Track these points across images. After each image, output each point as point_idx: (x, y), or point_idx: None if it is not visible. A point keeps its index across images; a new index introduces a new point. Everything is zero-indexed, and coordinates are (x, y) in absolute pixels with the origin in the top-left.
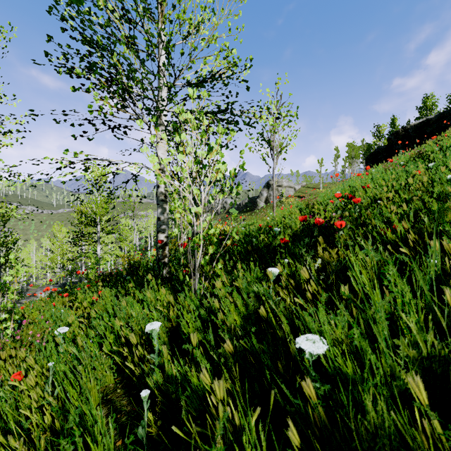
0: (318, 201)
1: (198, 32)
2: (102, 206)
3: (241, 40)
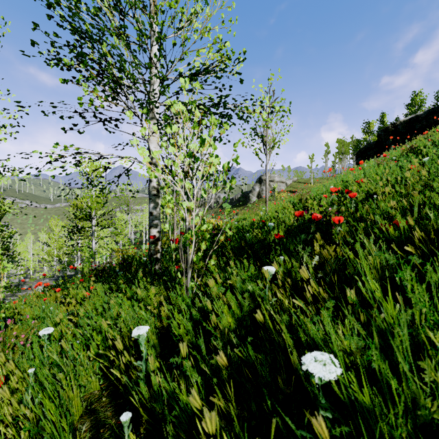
0: (311, 195)
1: (191, 23)
2: (97, 200)
3: (234, 33)
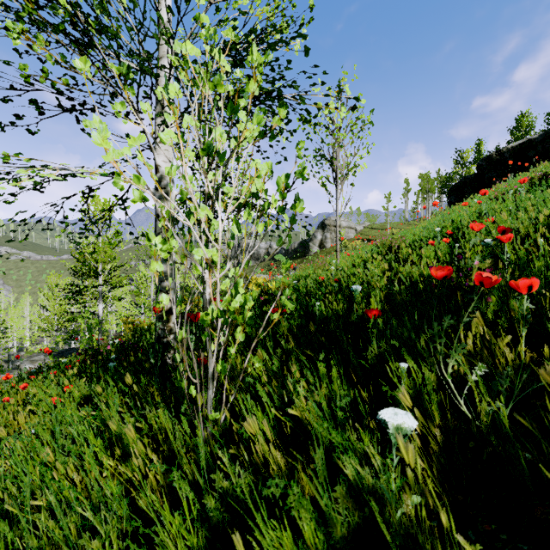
0: (407, 242)
1: None
2: (105, 250)
3: None
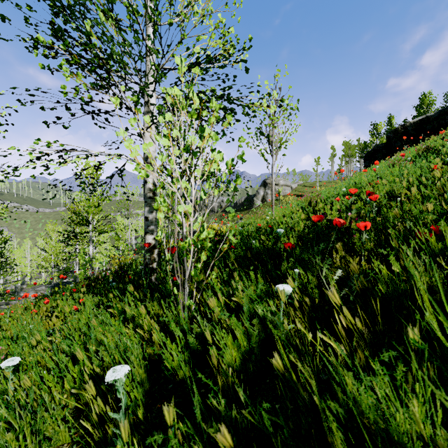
0: (322, 199)
1: (190, 4)
2: (94, 204)
3: (239, 18)
